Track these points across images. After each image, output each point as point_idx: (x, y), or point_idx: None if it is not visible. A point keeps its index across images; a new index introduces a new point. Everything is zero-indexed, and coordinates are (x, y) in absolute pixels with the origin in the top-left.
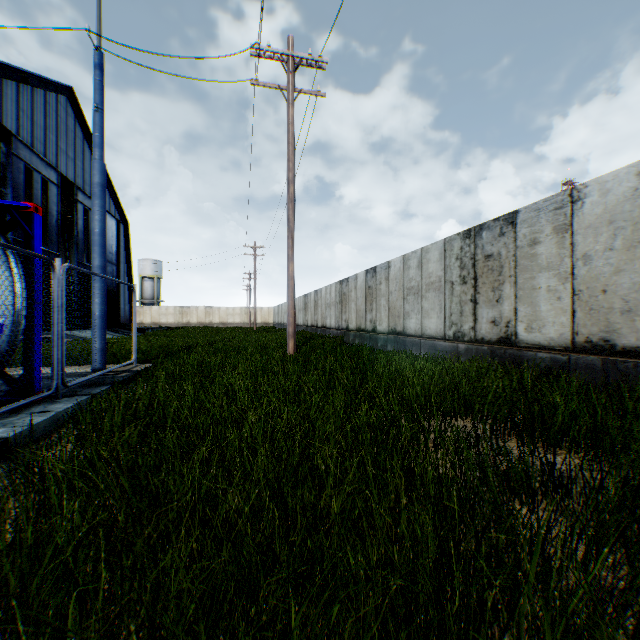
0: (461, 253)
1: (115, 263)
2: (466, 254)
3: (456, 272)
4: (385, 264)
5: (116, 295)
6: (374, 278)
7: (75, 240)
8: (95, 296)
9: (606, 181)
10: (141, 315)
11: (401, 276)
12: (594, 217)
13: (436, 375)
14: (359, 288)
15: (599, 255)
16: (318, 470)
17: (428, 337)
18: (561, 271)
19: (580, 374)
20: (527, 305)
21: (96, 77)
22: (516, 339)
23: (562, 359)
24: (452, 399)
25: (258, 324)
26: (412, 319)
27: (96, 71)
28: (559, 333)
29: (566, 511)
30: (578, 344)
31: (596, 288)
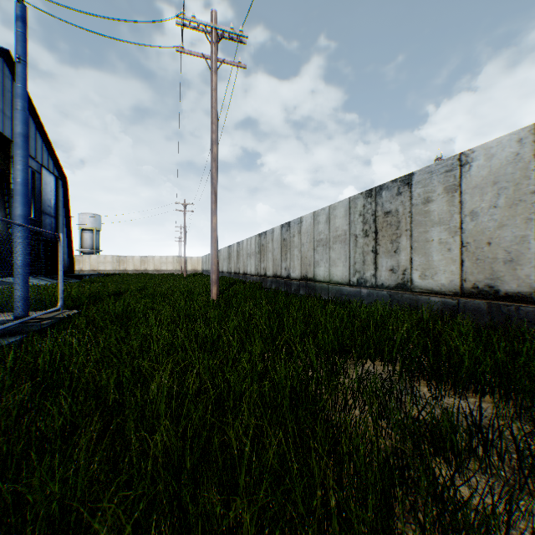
0: (364, 210)
1: (54, 216)
2: (368, 211)
3: (359, 226)
4: (298, 219)
5: (55, 245)
6: (288, 232)
7: (12, 193)
8: (17, 245)
9: (491, 147)
10: (81, 263)
11: (312, 230)
12: (480, 178)
13: (345, 318)
14: (275, 240)
15: (485, 212)
16: (231, 447)
17: (335, 283)
18: (451, 226)
19: (472, 317)
20: (421, 255)
21: (18, 29)
22: (412, 285)
23: (452, 303)
24: (361, 342)
25: (188, 271)
26: (321, 267)
27: (18, 23)
28: (449, 280)
29: (531, 506)
30: (466, 290)
31: (482, 241)
